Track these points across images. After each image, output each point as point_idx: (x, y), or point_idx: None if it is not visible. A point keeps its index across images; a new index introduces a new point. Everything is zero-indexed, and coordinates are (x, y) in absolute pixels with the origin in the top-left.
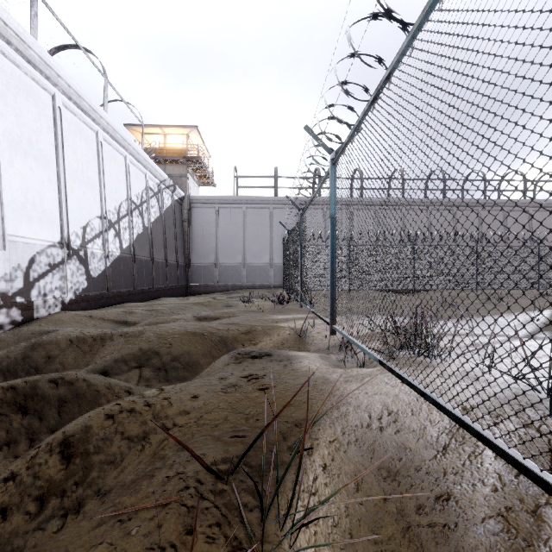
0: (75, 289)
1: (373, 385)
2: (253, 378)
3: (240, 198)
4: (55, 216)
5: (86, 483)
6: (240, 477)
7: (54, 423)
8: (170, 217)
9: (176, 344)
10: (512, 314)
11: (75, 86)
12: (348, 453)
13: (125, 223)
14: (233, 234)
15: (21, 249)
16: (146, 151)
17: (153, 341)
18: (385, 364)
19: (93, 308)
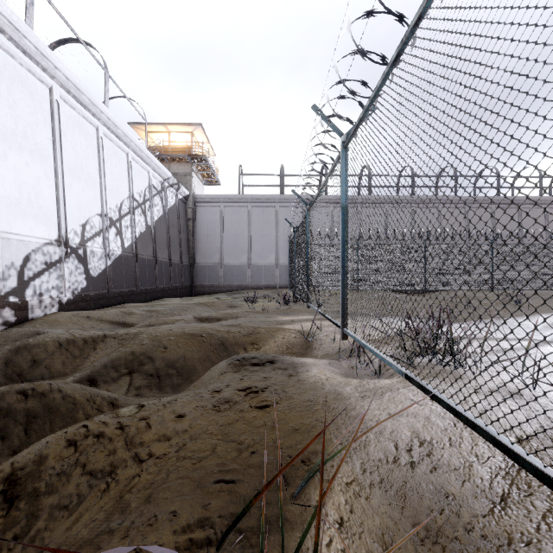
0: (73, 288)
1: (397, 404)
2: (251, 391)
3: (245, 197)
4: (52, 212)
5: (28, 537)
6: (222, 552)
7: (19, 443)
8: (174, 216)
9: (171, 348)
10: (535, 316)
11: (73, 79)
12: (371, 500)
13: (127, 222)
14: (238, 233)
15: (14, 247)
16: (150, 149)
17: (147, 344)
18: (414, 379)
19: (93, 308)
